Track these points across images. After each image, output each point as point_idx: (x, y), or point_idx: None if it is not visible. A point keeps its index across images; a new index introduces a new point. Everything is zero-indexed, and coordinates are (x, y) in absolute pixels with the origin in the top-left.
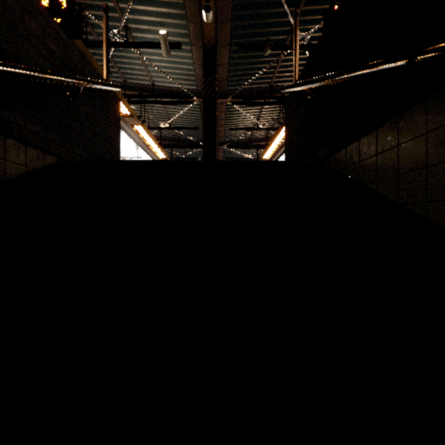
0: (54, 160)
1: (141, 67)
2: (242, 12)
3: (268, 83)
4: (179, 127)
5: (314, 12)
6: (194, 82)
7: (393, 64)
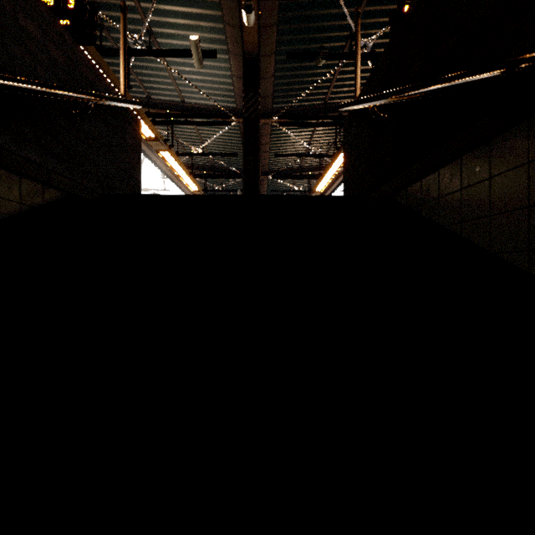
0: (57, 195)
1: (168, 80)
2: (290, 13)
3: (322, 99)
4: (215, 153)
5: (378, 14)
6: (232, 98)
7: (485, 74)
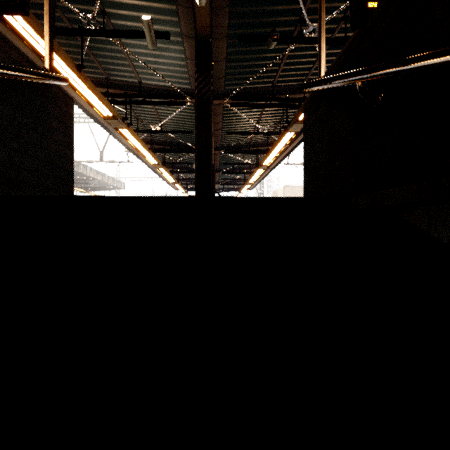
0: None
1: (125, 62)
2: None
3: (271, 82)
4: (172, 130)
5: None
6: (187, 80)
7: None
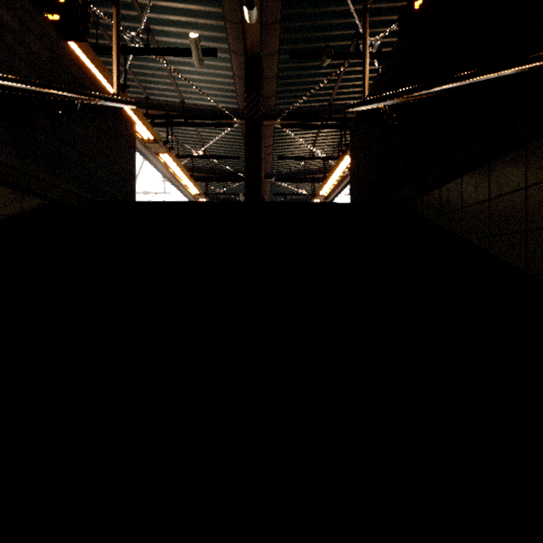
0: (39, 203)
1: (167, 80)
2: (294, 10)
3: (327, 100)
4: (216, 156)
5: (385, 12)
6: (234, 99)
7: (526, 67)
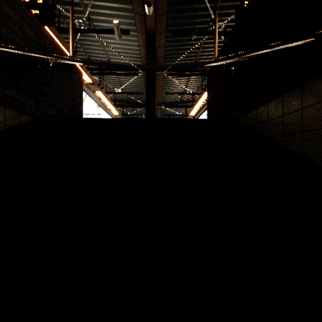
0: (29, 119)
1: (100, 48)
2: (174, 7)
3: (194, 59)
4: (128, 92)
5: (228, 7)
6: (139, 59)
7: (300, 42)
